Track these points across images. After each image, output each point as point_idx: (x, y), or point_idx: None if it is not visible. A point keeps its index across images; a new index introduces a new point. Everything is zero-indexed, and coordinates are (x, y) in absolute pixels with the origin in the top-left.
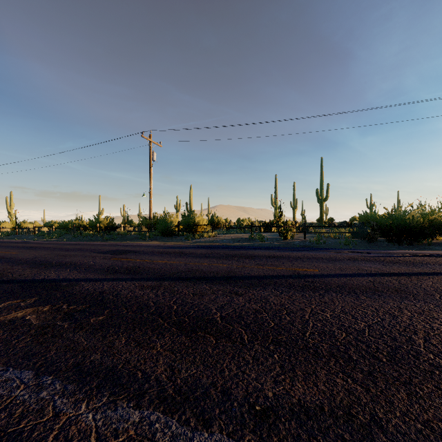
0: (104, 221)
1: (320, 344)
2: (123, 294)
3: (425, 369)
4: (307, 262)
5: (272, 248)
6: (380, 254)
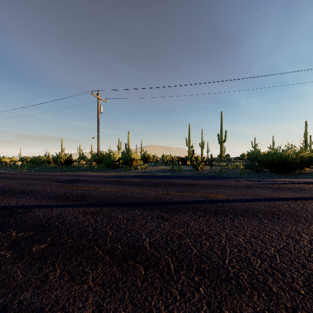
0: (63, 157)
1: (240, 274)
2: (68, 220)
3: None
4: (216, 189)
5: (188, 177)
6: (268, 182)
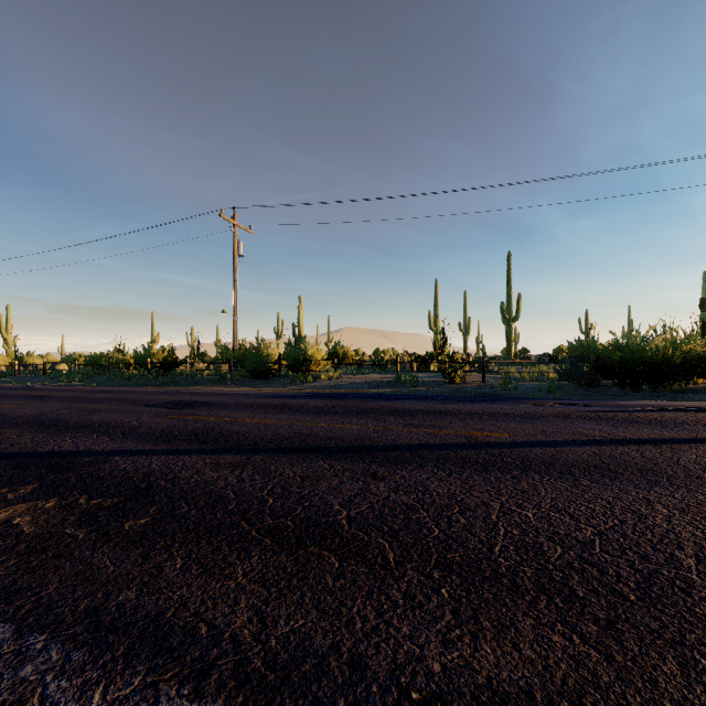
0: (159, 353)
1: (520, 569)
2: (184, 478)
3: (704, 614)
4: (490, 422)
5: (431, 397)
6: (607, 407)
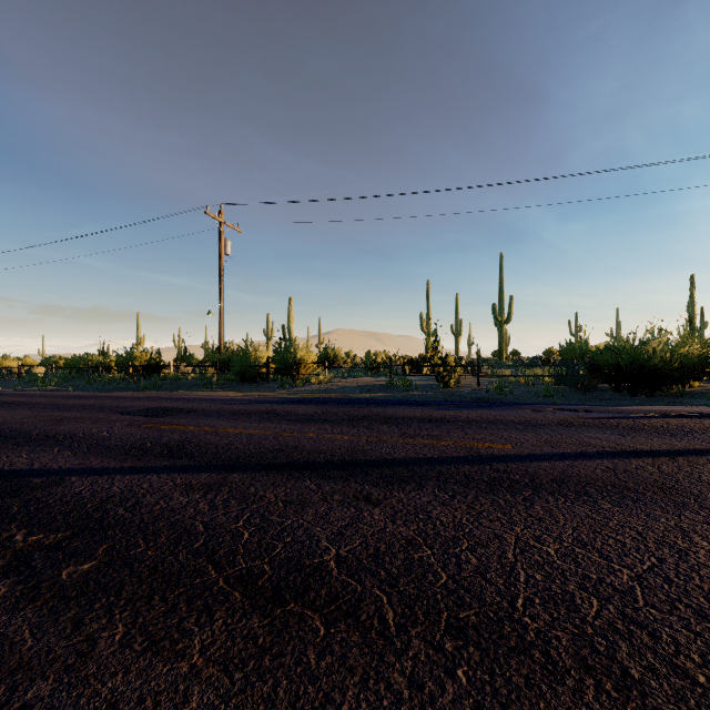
0: (141, 356)
1: (552, 634)
2: (148, 504)
3: None
4: (490, 430)
5: (426, 403)
6: (608, 413)
